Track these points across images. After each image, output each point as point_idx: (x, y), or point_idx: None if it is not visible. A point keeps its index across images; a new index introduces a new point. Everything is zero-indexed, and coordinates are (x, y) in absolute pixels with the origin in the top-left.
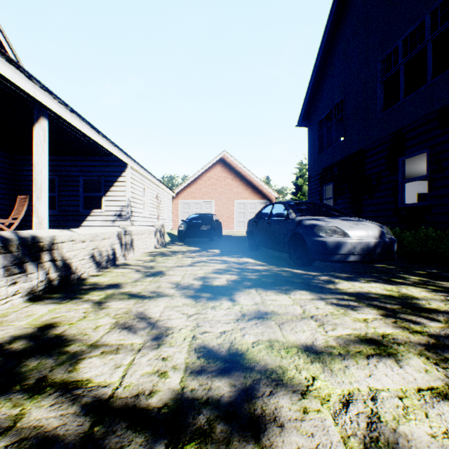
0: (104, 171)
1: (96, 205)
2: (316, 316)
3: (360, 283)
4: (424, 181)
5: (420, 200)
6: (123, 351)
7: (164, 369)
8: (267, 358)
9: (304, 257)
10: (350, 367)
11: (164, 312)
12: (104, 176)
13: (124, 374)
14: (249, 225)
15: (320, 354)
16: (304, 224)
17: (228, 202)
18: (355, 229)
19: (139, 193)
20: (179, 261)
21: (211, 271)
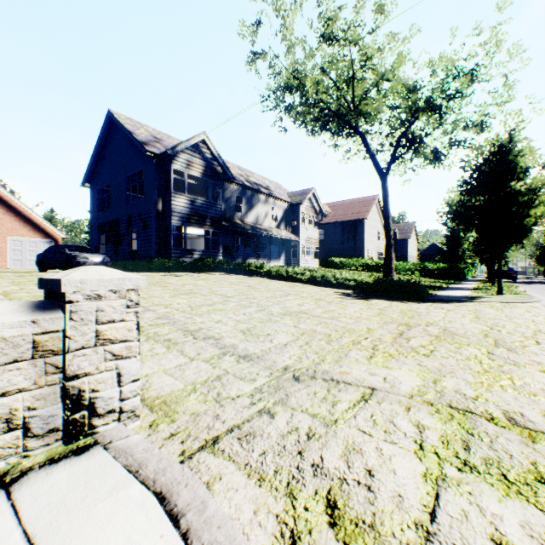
0: None
1: None
2: None
3: None
4: None
5: None
6: None
7: None
8: None
9: (72, 268)
10: None
11: None
12: None
13: None
14: (39, 257)
15: None
16: (73, 255)
17: None
18: (93, 257)
19: None
20: None
21: None
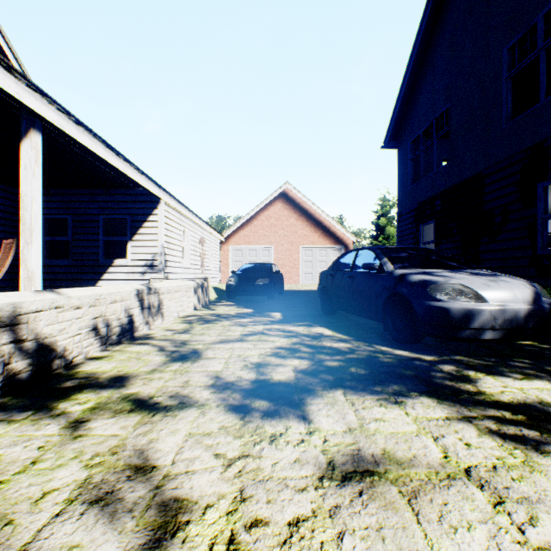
0: (130, 208)
1: (120, 253)
2: (475, 472)
3: (516, 381)
4: None
5: (548, 244)
6: None
7: None
8: None
9: (411, 330)
10: None
11: (182, 451)
12: (131, 214)
13: None
14: (322, 279)
15: None
16: (410, 280)
17: (291, 248)
18: (494, 288)
19: (177, 236)
20: (224, 332)
21: (270, 352)
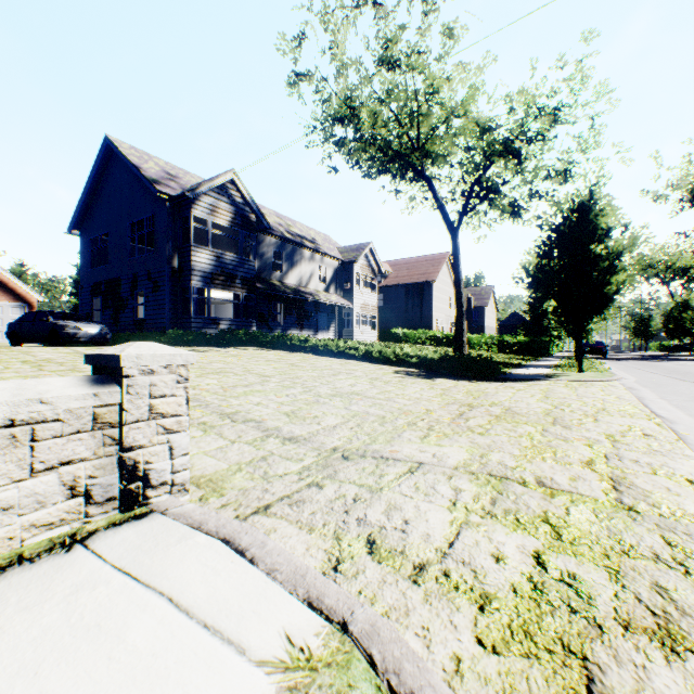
0: None
1: None
2: None
3: None
4: None
5: None
6: None
7: None
8: None
9: (59, 341)
10: None
11: None
12: None
13: None
14: (12, 327)
15: None
16: (59, 324)
17: None
18: (87, 327)
19: None
20: None
21: None
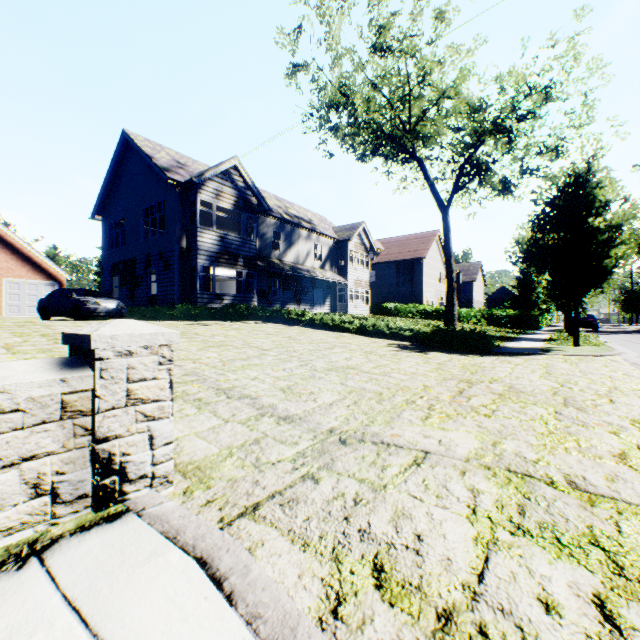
0: None
1: None
2: None
3: None
4: None
5: None
6: None
7: None
8: None
9: (81, 315)
10: None
11: None
12: None
13: None
14: (42, 303)
15: None
16: (82, 300)
17: None
18: (106, 302)
19: None
20: None
21: None
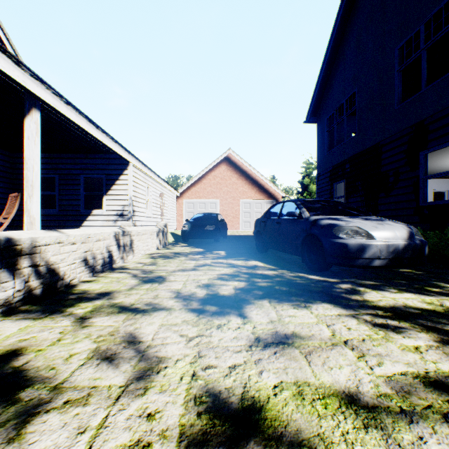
0: (105, 169)
1: (97, 205)
2: (350, 342)
3: (392, 293)
4: (441, 178)
5: (435, 199)
6: (95, 399)
7: (148, 438)
8: (298, 419)
9: (321, 261)
10: (427, 439)
11: (158, 333)
12: (106, 174)
13: (87, 448)
14: (256, 225)
15: (375, 411)
16: (321, 224)
17: (233, 201)
18: (380, 229)
19: (142, 192)
20: (181, 264)
21: (216, 277)
